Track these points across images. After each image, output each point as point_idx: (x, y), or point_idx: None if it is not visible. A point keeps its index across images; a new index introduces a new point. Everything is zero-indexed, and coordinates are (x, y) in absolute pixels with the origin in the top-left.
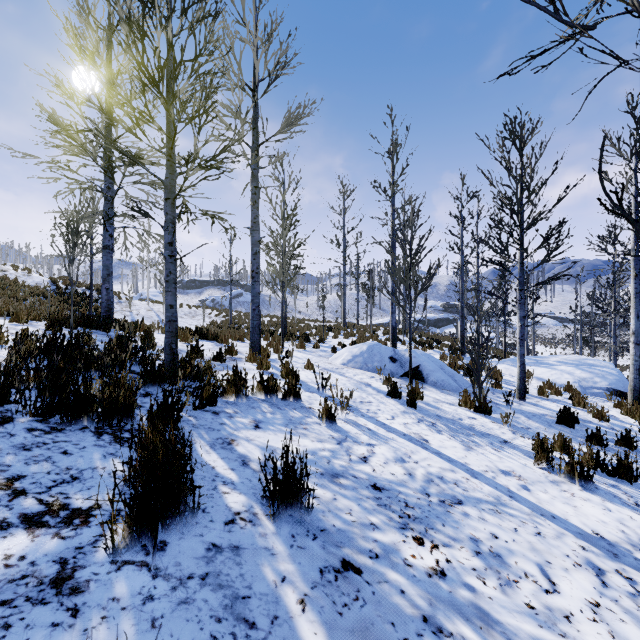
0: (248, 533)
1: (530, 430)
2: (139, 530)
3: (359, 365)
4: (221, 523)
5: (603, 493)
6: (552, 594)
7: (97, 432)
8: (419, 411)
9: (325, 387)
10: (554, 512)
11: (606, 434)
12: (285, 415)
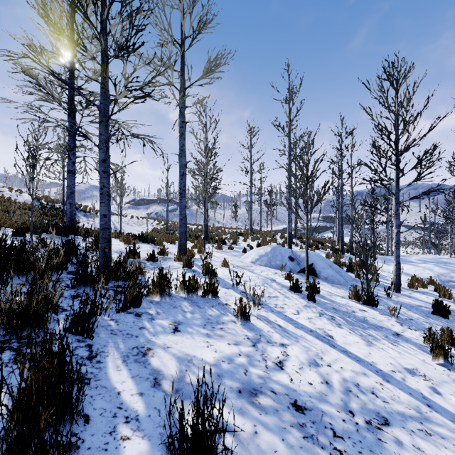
0: None
1: (413, 321)
2: None
3: (264, 263)
4: None
5: None
6: None
7: None
8: (318, 304)
9: (239, 284)
10: None
11: None
12: (204, 314)
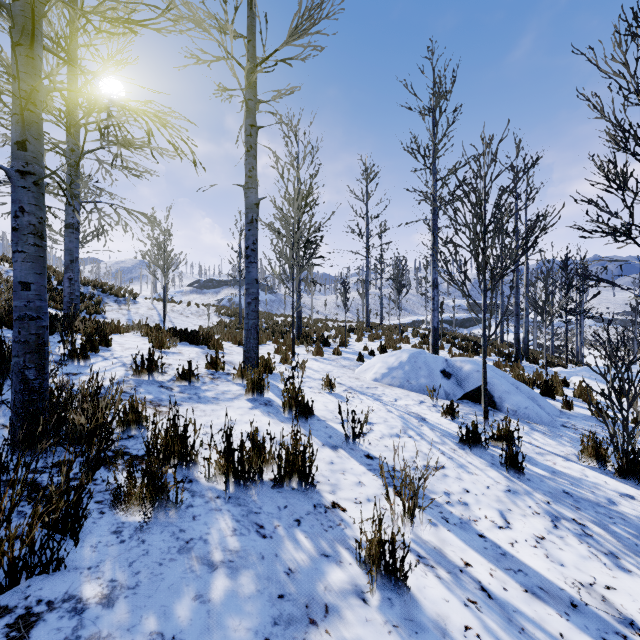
0: None
1: None
2: None
3: (398, 382)
4: None
5: None
6: None
7: None
8: (530, 483)
9: (358, 436)
10: None
11: None
12: (269, 569)
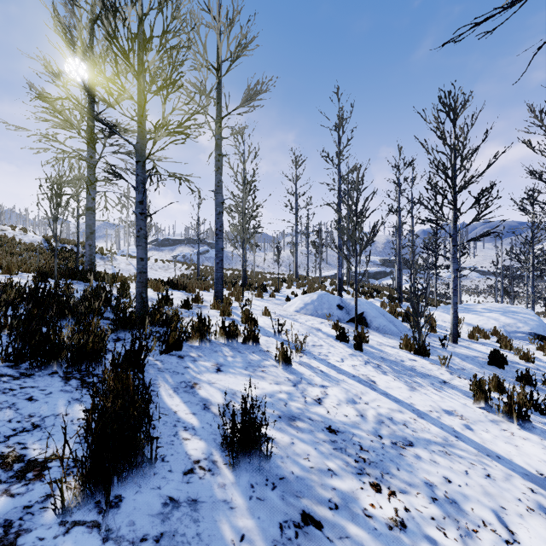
0: (207, 484)
1: (465, 371)
2: (92, 486)
3: (310, 312)
4: (180, 473)
5: (540, 432)
6: (513, 545)
7: (65, 377)
8: (365, 353)
9: (281, 332)
10: (498, 452)
11: (535, 375)
12: (245, 358)
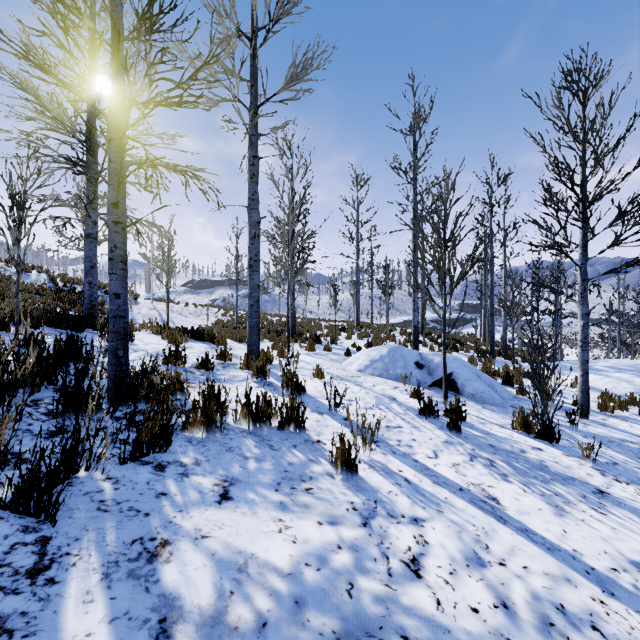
0: None
1: (619, 467)
2: None
3: (378, 372)
4: None
5: None
6: None
7: None
8: (465, 439)
9: (339, 406)
10: None
11: None
12: (278, 461)
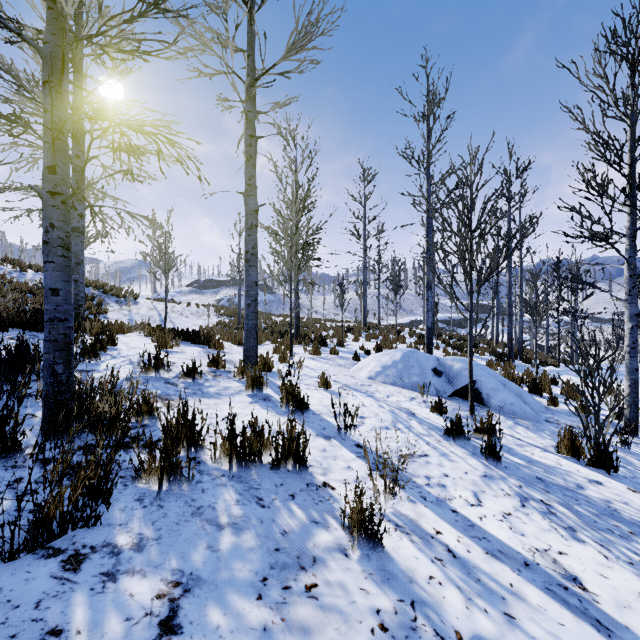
0: None
1: None
2: None
3: (391, 379)
4: None
5: None
6: None
7: None
8: (507, 470)
9: (349, 427)
10: None
11: None
12: (267, 530)
